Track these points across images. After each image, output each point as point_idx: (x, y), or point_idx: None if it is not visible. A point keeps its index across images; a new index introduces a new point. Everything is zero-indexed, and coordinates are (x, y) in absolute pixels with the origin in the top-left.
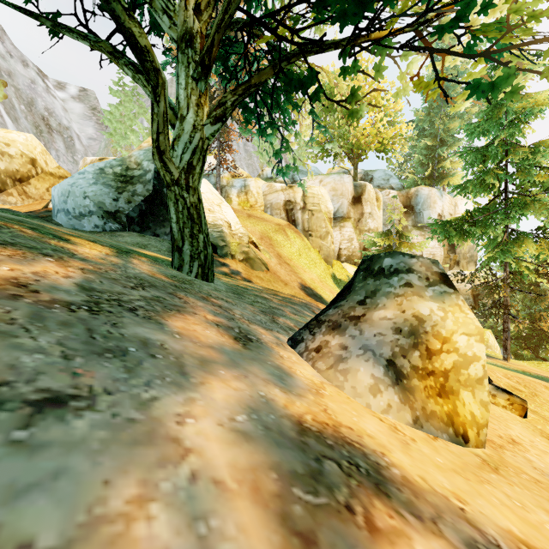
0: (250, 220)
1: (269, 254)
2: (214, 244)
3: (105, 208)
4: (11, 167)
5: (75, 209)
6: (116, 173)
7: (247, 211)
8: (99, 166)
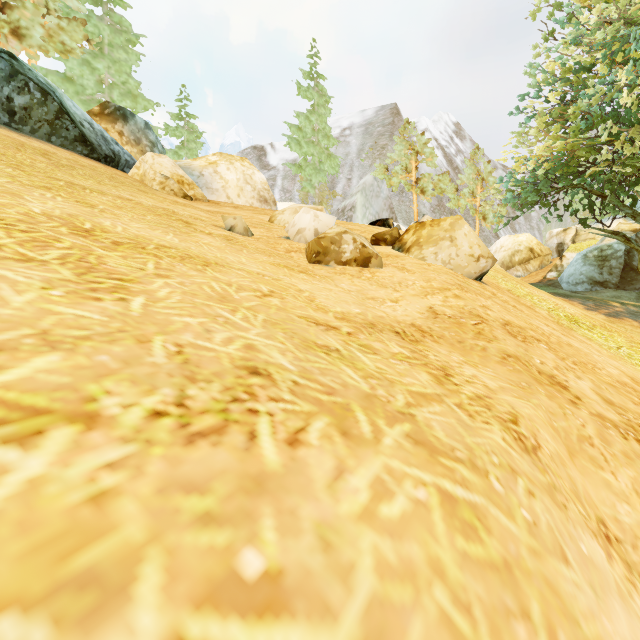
0: None
1: None
2: None
3: (592, 278)
4: (520, 257)
5: (574, 281)
6: (596, 257)
7: None
8: (585, 255)
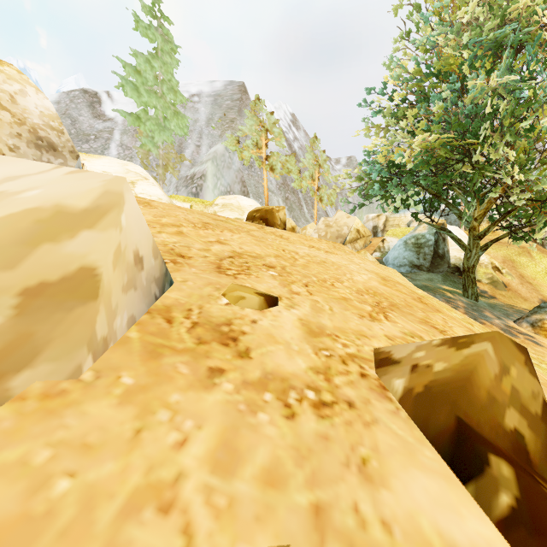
0: (492, 246)
1: (511, 276)
2: None
3: (412, 262)
4: (350, 237)
5: (398, 263)
6: (413, 244)
7: (489, 237)
8: (405, 241)
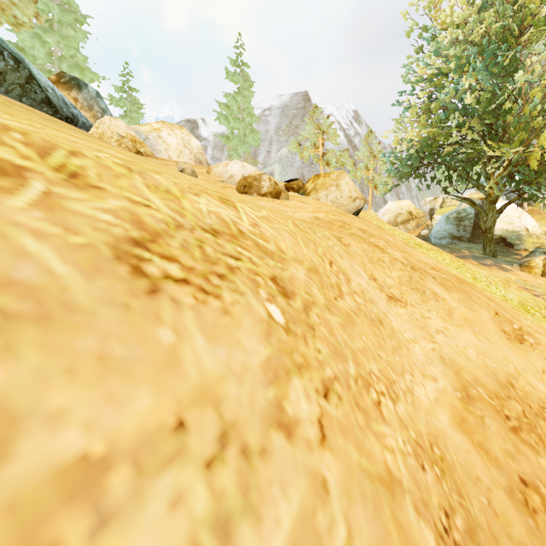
0: None
1: None
2: (512, 243)
3: (452, 234)
4: (402, 218)
5: (439, 236)
6: (455, 218)
7: None
8: (447, 216)
